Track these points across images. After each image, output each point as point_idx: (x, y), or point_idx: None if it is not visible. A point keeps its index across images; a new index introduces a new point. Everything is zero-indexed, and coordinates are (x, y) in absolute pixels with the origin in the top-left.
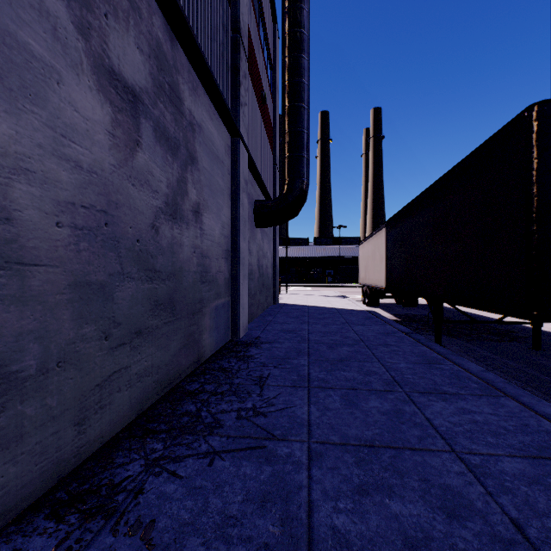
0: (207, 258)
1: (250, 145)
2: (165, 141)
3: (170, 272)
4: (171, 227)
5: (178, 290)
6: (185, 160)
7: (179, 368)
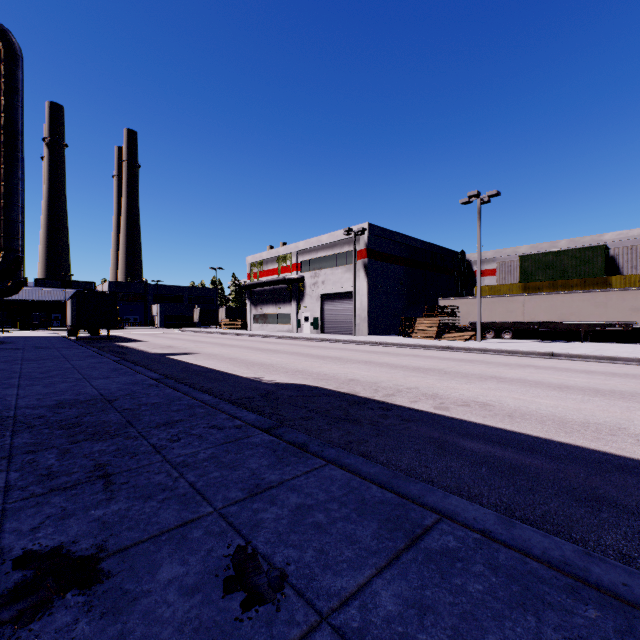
0: None
1: None
2: None
3: None
4: None
5: None
6: None
7: None
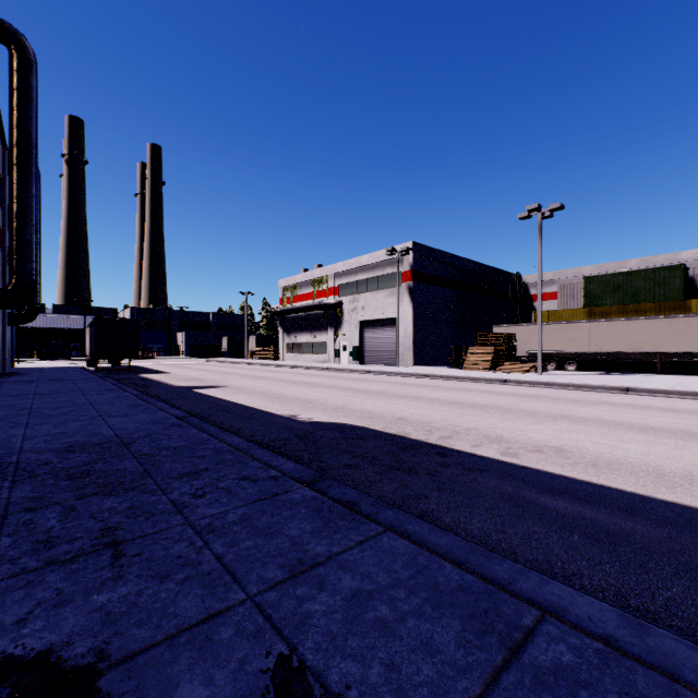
0: None
1: None
2: None
3: None
4: None
5: None
6: None
7: None
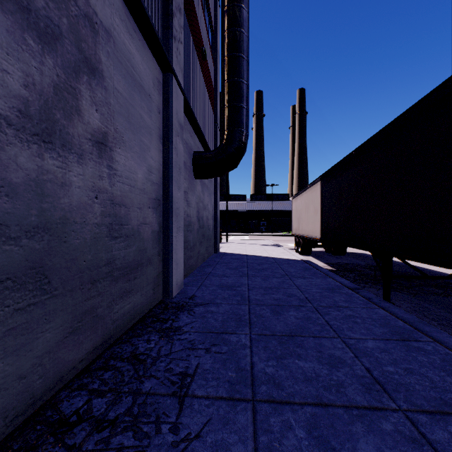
0: (123, 207)
1: (188, 93)
2: (20, 10)
3: (33, 225)
4: (38, 154)
5: (57, 252)
6: (75, 63)
7: (60, 368)
